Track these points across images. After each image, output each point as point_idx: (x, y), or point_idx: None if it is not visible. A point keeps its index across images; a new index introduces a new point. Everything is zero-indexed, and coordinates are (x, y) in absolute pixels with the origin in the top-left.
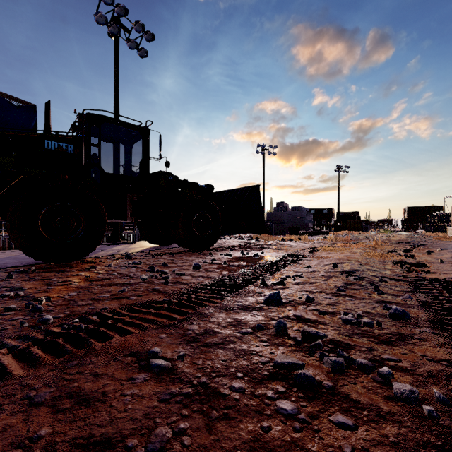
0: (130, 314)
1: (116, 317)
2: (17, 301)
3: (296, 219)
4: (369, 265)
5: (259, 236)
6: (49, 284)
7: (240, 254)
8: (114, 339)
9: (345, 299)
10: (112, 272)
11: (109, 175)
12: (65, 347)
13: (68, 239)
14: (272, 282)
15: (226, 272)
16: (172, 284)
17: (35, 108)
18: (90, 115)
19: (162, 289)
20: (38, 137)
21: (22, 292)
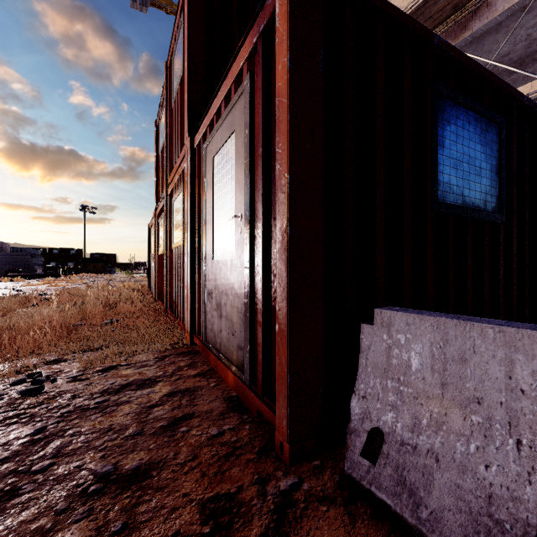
0: None
1: None
2: None
3: (18, 262)
4: (38, 288)
5: None
6: None
7: None
8: None
9: (4, 296)
10: None
11: None
12: None
13: None
14: None
15: None
16: None
17: None
18: None
19: None
20: None
21: None
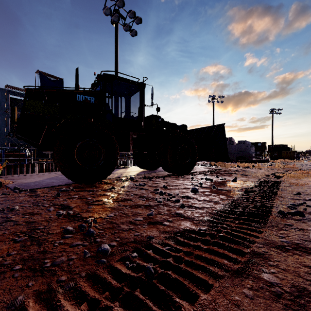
0: (182, 249)
1: (173, 253)
2: (70, 220)
3: (242, 151)
4: None
5: (216, 163)
6: (87, 203)
7: (217, 179)
8: (200, 298)
9: None
10: (129, 193)
11: (118, 118)
12: (152, 310)
13: (94, 166)
14: (288, 212)
15: (224, 197)
16: (188, 208)
17: (62, 81)
18: (105, 75)
19: (183, 213)
20: (72, 92)
21: (71, 211)
